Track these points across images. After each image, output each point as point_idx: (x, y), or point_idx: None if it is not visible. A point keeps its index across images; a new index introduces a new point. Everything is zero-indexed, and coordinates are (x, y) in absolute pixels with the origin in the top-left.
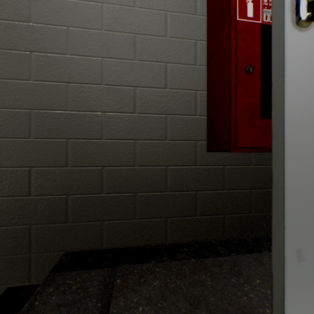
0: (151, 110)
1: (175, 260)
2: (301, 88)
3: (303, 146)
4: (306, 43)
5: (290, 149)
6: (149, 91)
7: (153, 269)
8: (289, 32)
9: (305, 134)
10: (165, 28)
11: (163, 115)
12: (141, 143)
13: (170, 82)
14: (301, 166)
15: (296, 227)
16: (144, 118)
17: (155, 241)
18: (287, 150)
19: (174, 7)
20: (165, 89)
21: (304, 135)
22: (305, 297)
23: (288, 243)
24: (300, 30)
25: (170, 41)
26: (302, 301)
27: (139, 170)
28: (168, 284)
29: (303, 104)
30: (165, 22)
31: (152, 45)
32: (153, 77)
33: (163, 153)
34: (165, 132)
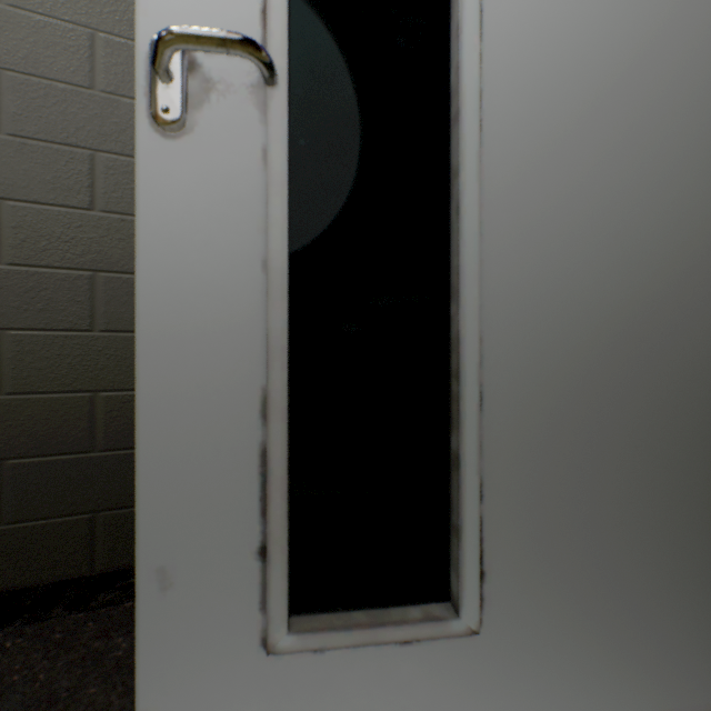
0: (51, 258)
1: (82, 611)
2: (169, 250)
3: (172, 364)
4: (177, 163)
5: (146, 369)
6: (43, 211)
7: (1, 643)
8: (145, 137)
9: (176, 340)
10: (89, 69)
11: (84, 271)
12: (18, 338)
13: (103, 195)
14: (168, 403)
15: (158, 524)
16: (28, 278)
17: (61, 570)
18: (141, 371)
19: (117, 24)
20: (91, 210)
21: (173, 342)
22: (175, 658)
23: (143, 556)
24: (165, 135)
25: (105, 101)
26: (170, 667)
27: (13, 402)
28: (5, 677)
29: (171, 281)
30: (91, 55)
31: (54, 103)
32: (56, 180)
33: (84, 362)
34: (91, 312)
